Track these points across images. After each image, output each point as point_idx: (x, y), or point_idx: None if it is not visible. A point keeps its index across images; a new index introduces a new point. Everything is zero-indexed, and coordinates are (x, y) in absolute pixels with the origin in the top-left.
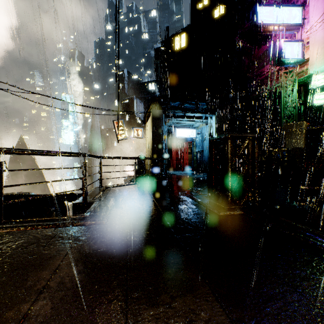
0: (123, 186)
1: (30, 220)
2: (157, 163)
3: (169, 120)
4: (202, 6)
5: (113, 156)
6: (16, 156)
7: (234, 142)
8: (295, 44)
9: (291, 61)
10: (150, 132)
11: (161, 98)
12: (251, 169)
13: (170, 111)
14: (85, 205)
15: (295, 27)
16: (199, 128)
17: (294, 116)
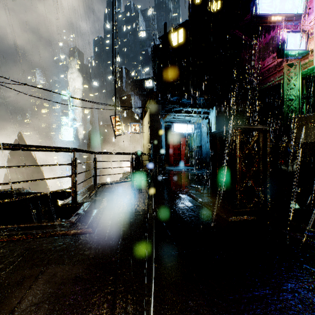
0: (119, 183)
1: (3, 228)
2: (155, 159)
3: (166, 115)
4: (200, 1)
5: (108, 152)
6: (15, 151)
7: (242, 135)
8: (298, 35)
9: (294, 53)
10: (147, 128)
11: (159, 93)
12: (262, 166)
13: (168, 106)
14: (75, 206)
15: (298, 17)
16: (196, 123)
17: (298, 109)
